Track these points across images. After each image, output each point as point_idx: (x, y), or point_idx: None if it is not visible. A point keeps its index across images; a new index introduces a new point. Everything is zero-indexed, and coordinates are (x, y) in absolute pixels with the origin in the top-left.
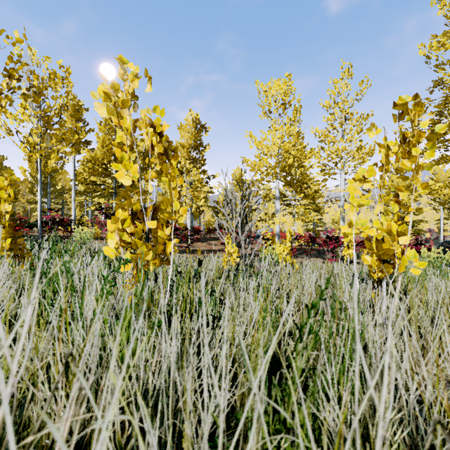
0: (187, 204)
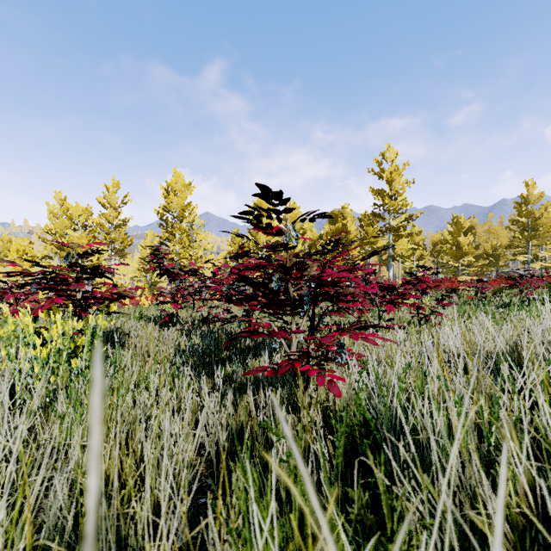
0: None
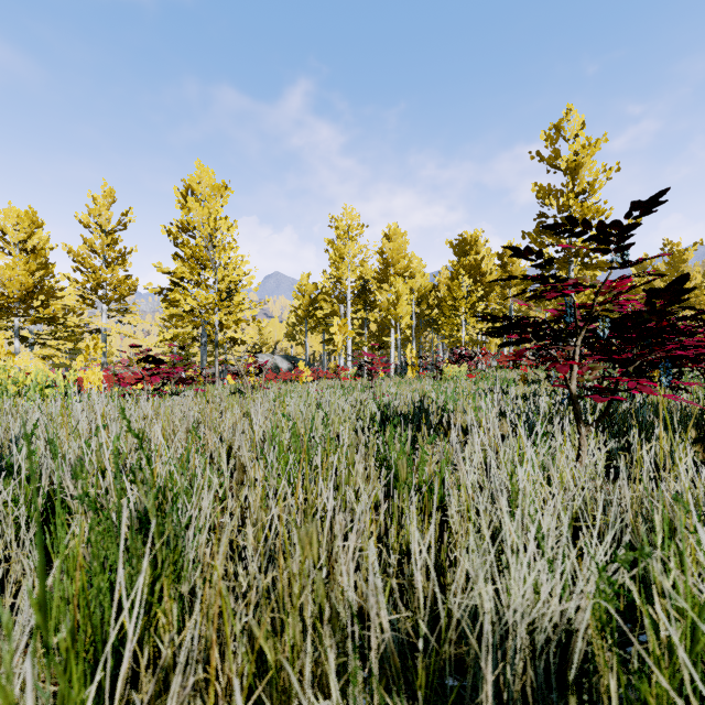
0: None
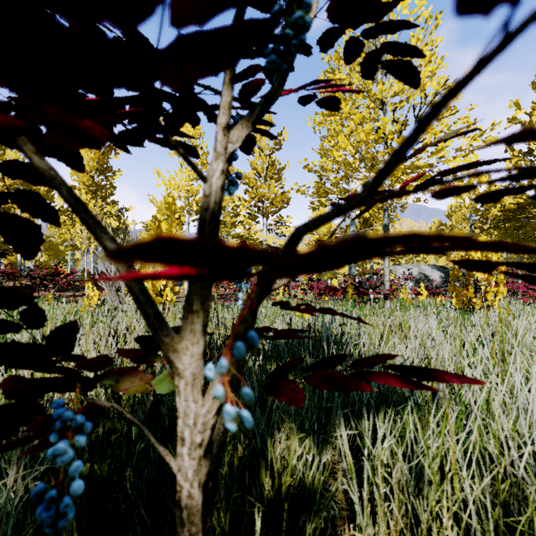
0: (83, 243)
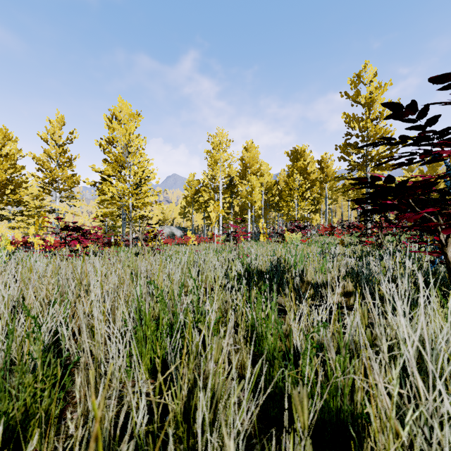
0: None
